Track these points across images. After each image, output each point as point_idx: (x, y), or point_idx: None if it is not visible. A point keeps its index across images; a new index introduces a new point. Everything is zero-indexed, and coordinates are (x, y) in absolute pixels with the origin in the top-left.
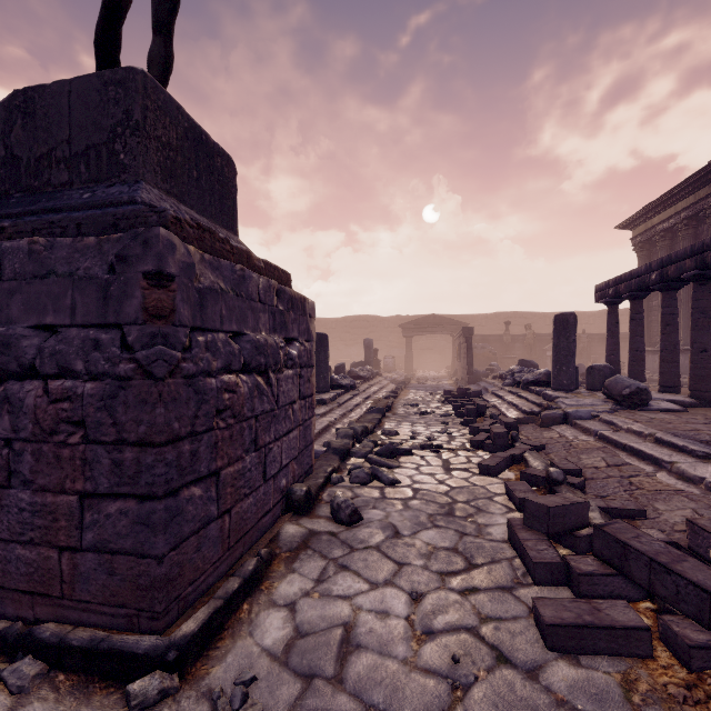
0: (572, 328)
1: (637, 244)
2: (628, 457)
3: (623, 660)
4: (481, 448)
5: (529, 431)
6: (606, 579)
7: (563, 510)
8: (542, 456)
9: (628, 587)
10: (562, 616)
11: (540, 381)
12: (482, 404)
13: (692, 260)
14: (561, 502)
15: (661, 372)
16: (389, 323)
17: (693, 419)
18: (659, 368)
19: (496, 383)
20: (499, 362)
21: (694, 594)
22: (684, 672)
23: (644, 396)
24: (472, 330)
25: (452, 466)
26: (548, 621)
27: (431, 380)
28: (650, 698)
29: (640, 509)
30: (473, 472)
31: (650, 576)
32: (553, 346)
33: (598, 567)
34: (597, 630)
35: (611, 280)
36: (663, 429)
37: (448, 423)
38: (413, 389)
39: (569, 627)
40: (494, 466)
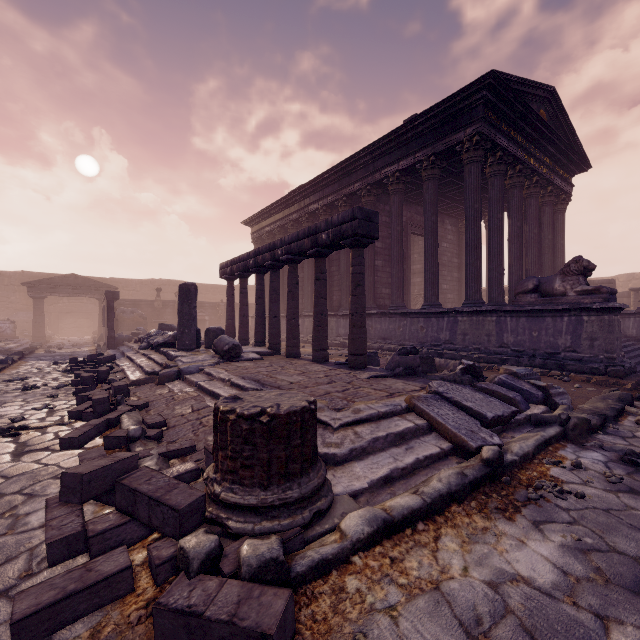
0: (194, 296)
1: (254, 239)
2: (211, 400)
3: (104, 610)
4: (82, 418)
5: (145, 391)
6: (119, 530)
7: (104, 471)
8: (143, 413)
9: (140, 527)
10: (42, 600)
11: (170, 343)
12: (105, 370)
13: (270, 254)
14: (104, 464)
15: (256, 332)
16: (11, 280)
17: (263, 364)
18: (255, 329)
19: (134, 347)
20: (151, 326)
21: (172, 516)
22: (153, 590)
23: (238, 350)
24: (117, 294)
25: (28, 448)
26: (16, 618)
27: (68, 347)
28: (110, 638)
29: (192, 445)
30: (54, 450)
31: (150, 512)
32: (179, 311)
33: (116, 520)
34: (77, 596)
35: (229, 261)
36: (240, 374)
37: (56, 396)
38: (34, 359)
39: (43, 610)
40: (79, 436)
